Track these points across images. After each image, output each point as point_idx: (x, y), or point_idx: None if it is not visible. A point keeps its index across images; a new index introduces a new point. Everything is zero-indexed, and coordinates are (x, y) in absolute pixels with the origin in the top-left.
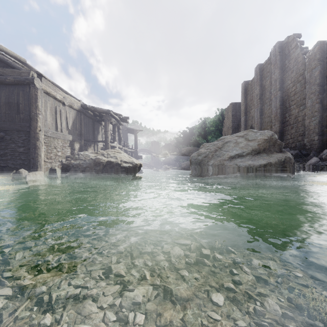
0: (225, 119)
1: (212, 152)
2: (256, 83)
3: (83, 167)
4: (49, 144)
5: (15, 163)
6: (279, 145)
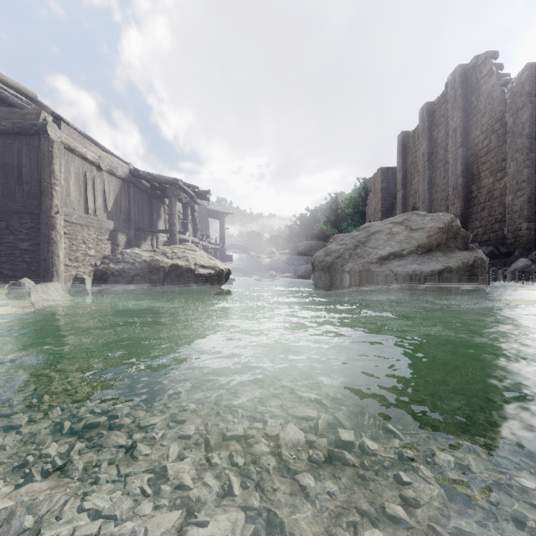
0: (370, 195)
1: (350, 249)
2: (421, 134)
3: (130, 276)
4: (74, 236)
5: (15, 268)
6: (463, 237)
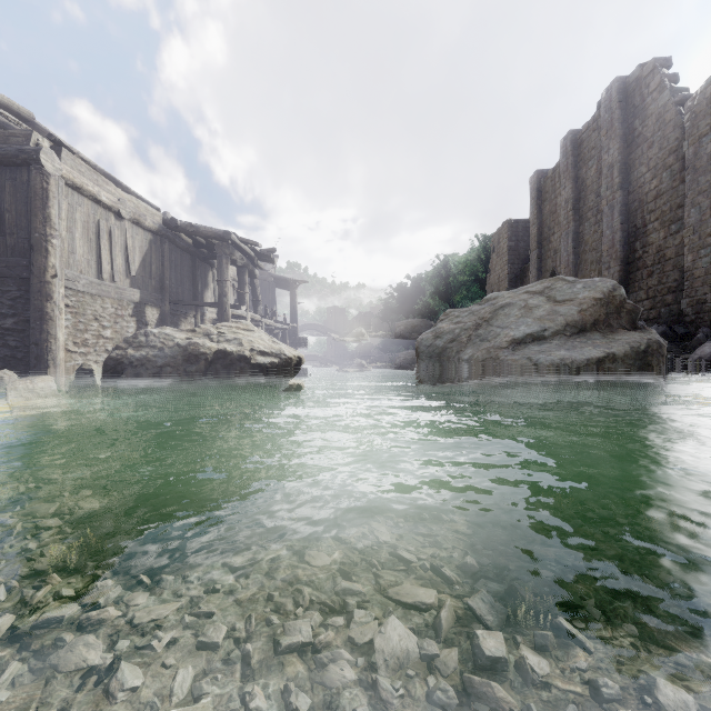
0: (493, 258)
1: (469, 329)
2: (564, 173)
3: (157, 366)
4: (81, 311)
5: None
6: (630, 312)
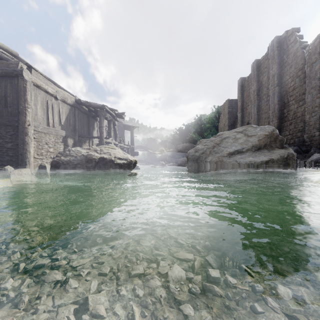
0: (221, 116)
1: (210, 148)
2: (253, 79)
3: (74, 164)
4: (40, 140)
5: (2, 159)
6: (280, 141)
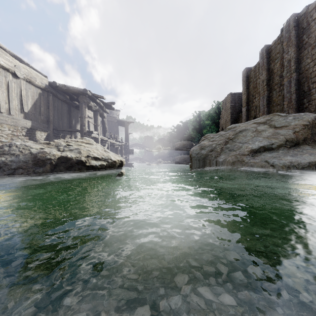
0: (222, 111)
1: (221, 144)
2: (261, 67)
3: (11, 169)
4: None
5: None
6: None
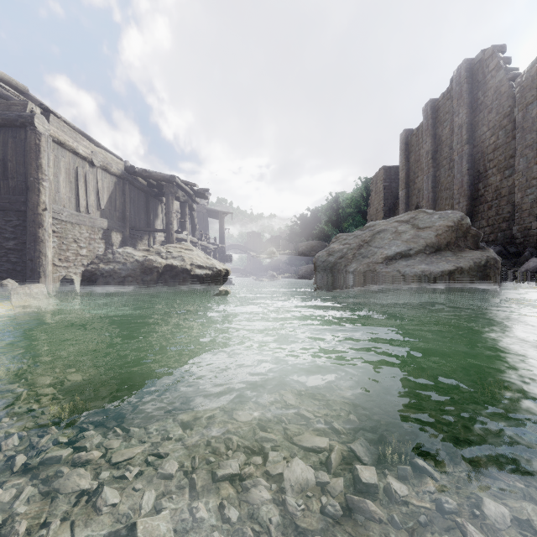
0: (372, 195)
1: (354, 248)
2: (425, 131)
3: (121, 277)
4: (64, 235)
5: None
6: (474, 236)
